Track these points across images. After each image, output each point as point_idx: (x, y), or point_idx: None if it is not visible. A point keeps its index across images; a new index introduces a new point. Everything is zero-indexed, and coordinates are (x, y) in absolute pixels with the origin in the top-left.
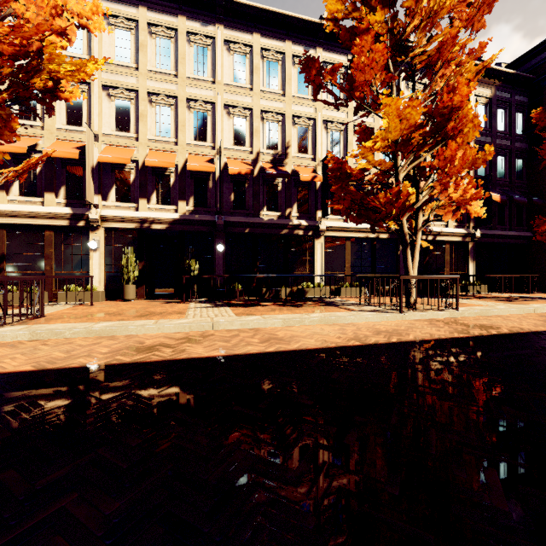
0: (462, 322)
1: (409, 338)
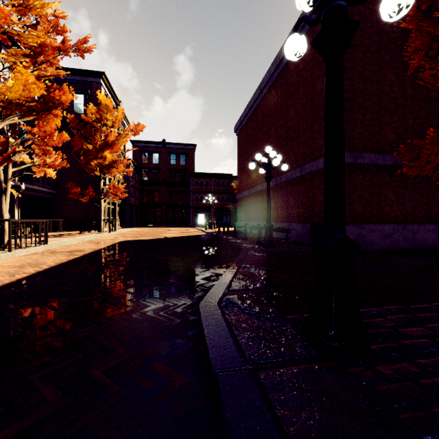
0: (59, 251)
1: (52, 264)
